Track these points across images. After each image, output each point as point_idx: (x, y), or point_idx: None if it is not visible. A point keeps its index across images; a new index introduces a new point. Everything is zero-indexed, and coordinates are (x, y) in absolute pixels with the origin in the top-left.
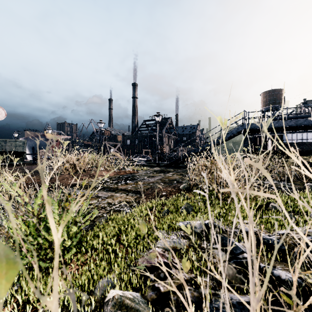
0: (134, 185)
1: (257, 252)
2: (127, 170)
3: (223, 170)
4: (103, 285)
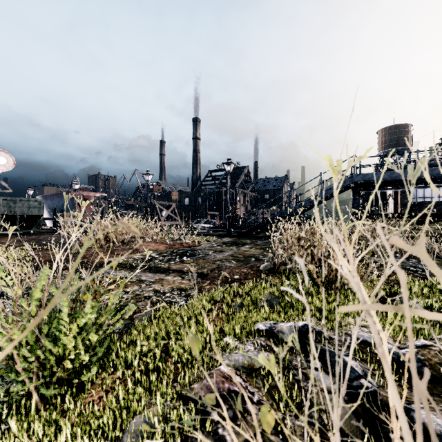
0: (193, 264)
1: (382, 376)
2: (184, 241)
3: (340, 259)
4: (136, 429)
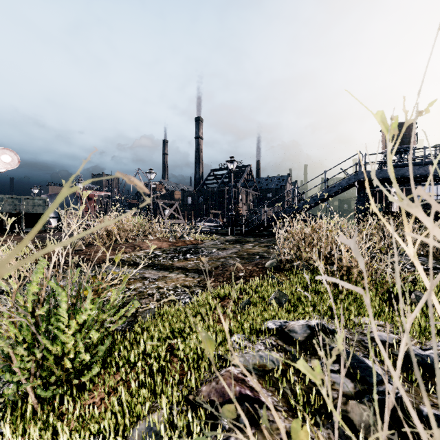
0: (197, 261)
1: (406, 380)
2: (187, 239)
3: (431, 228)
4: (140, 437)
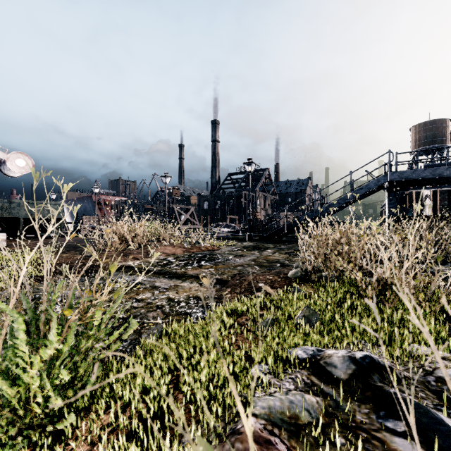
0: (212, 269)
1: None
2: (203, 245)
3: None
4: None
